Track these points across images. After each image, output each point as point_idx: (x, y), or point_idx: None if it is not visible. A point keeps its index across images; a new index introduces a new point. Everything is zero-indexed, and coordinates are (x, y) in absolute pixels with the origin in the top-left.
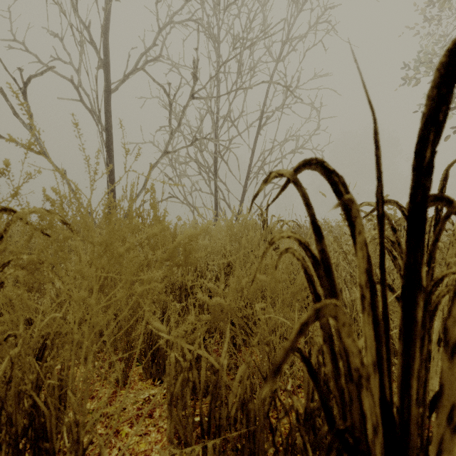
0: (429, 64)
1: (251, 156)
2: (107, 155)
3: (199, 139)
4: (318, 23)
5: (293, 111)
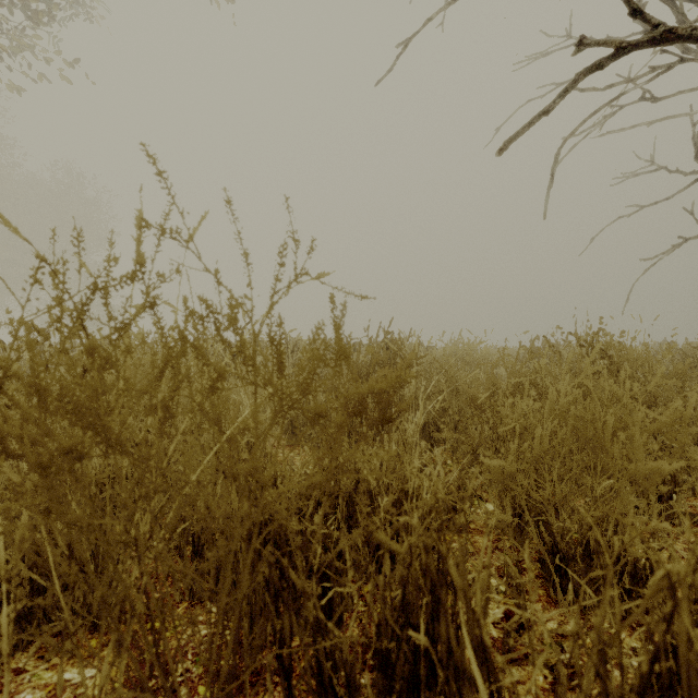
0: None
1: None
2: None
3: None
4: None
5: None
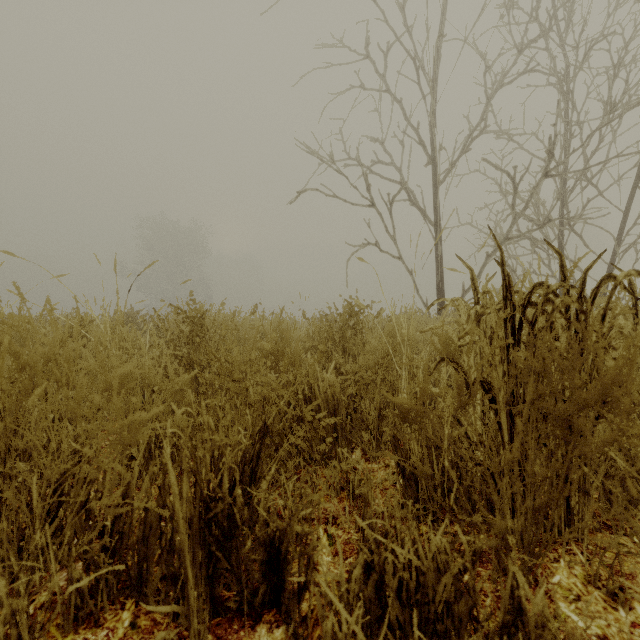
0: None
1: (623, 221)
2: (436, 248)
3: (552, 220)
4: None
5: None
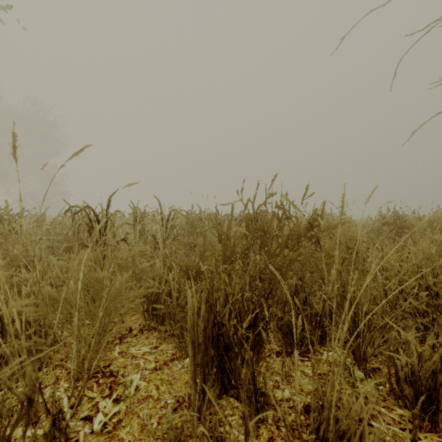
0: None
1: None
2: None
3: None
4: None
5: None
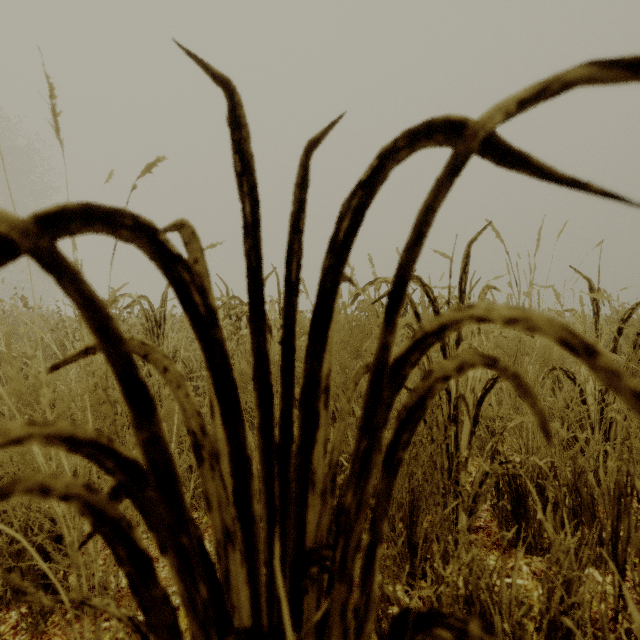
0: None
1: None
2: None
3: None
4: None
5: None
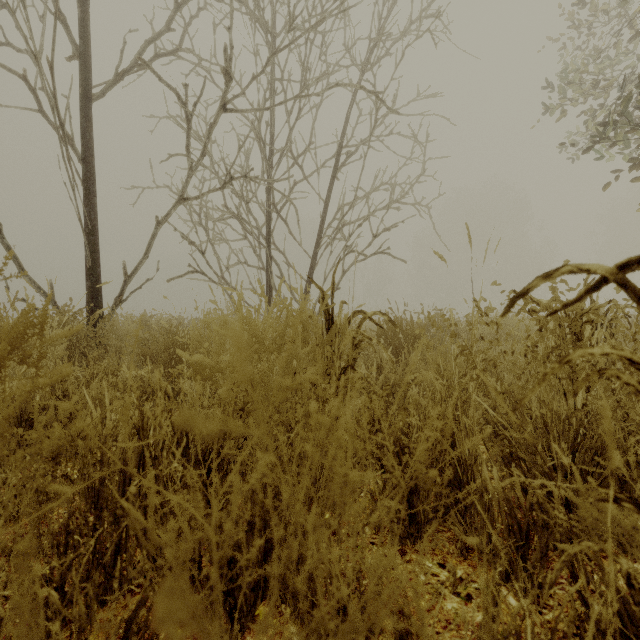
0: (578, 86)
1: (324, 211)
2: (86, 202)
3: (235, 178)
4: (423, 17)
5: (386, 146)
